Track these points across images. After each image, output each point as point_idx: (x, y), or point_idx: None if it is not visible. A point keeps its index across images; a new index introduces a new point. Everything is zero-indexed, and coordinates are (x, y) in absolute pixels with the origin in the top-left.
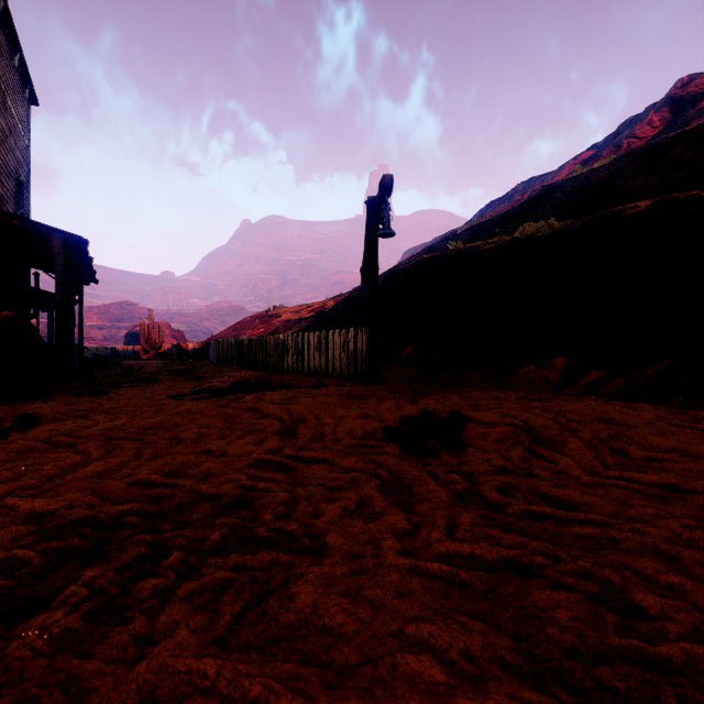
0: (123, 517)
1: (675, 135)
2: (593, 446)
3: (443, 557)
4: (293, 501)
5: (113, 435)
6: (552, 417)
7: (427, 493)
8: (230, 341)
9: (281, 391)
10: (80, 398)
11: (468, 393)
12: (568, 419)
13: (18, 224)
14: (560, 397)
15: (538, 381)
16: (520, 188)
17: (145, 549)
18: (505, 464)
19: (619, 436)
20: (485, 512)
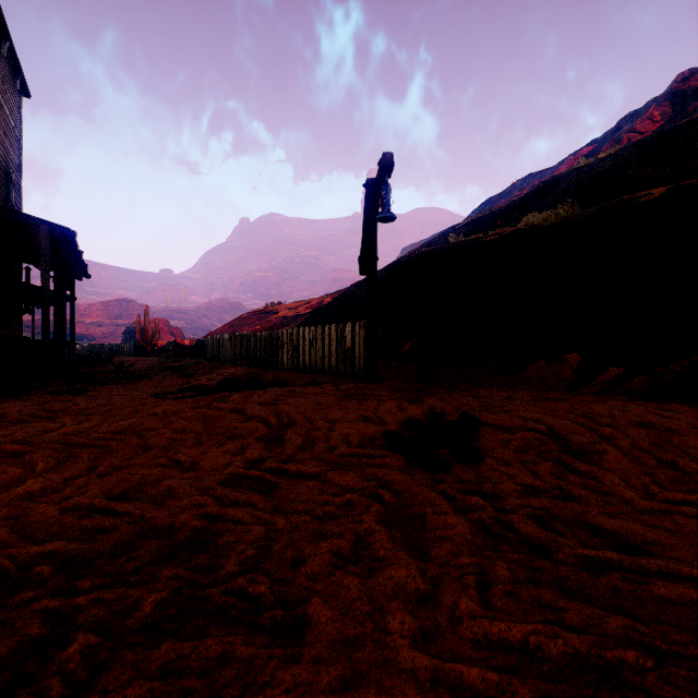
0: (35, 566)
1: (686, 123)
2: (635, 456)
3: (481, 645)
4: (268, 538)
5: (75, 440)
6: (580, 421)
7: (445, 527)
8: (224, 337)
9: (271, 389)
10: (57, 397)
11: (475, 391)
12: (598, 423)
13: (1, 215)
14: (580, 397)
15: (550, 378)
16: (519, 184)
17: (38, 630)
18: (536, 482)
19: (664, 444)
20: (526, 557)
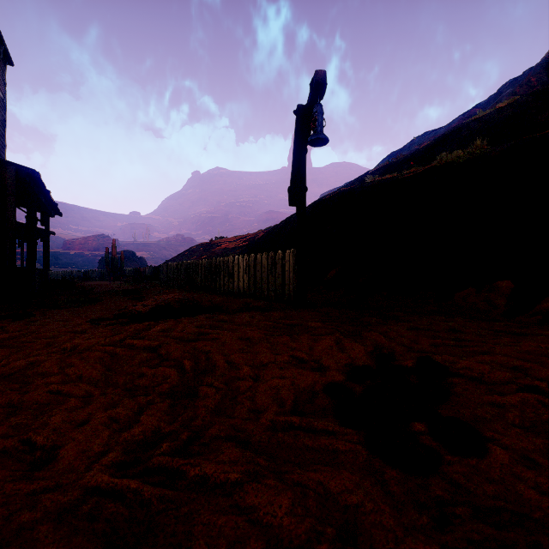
0: None
1: None
2: None
3: None
4: None
5: None
6: None
7: None
8: (172, 265)
9: (201, 316)
10: None
11: (412, 321)
12: None
13: None
14: (539, 331)
15: (483, 306)
16: (416, 141)
17: None
18: None
19: None
20: None
